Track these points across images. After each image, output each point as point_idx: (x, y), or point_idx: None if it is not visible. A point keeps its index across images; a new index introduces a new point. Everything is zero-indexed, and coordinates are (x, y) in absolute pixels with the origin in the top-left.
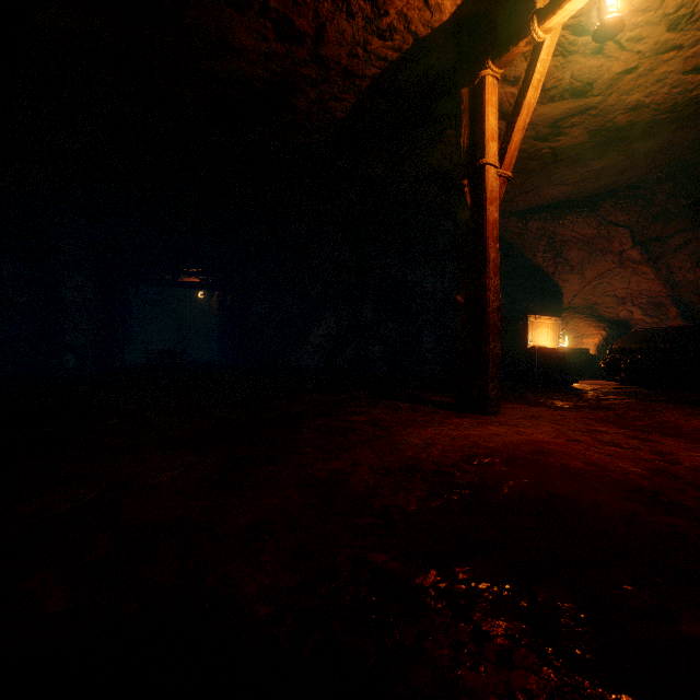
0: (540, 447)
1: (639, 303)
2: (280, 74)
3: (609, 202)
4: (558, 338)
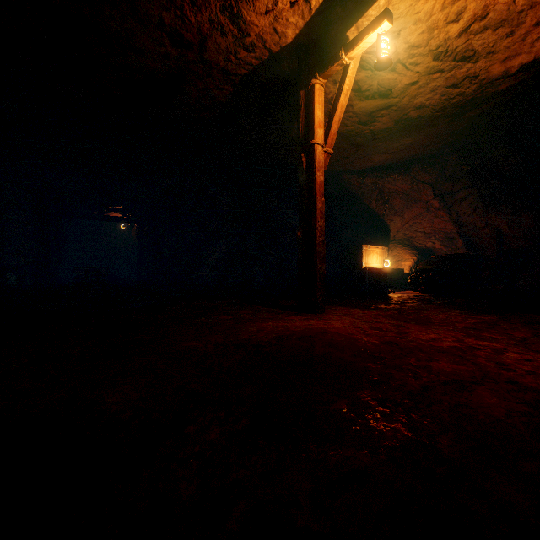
0: (325, 330)
1: (439, 237)
2: (176, 69)
3: (418, 167)
4: (383, 261)
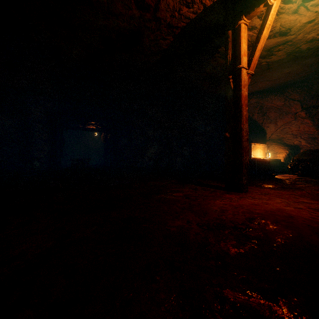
0: (287, 213)
1: (304, 137)
2: (137, 27)
3: (290, 89)
4: (266, 154)
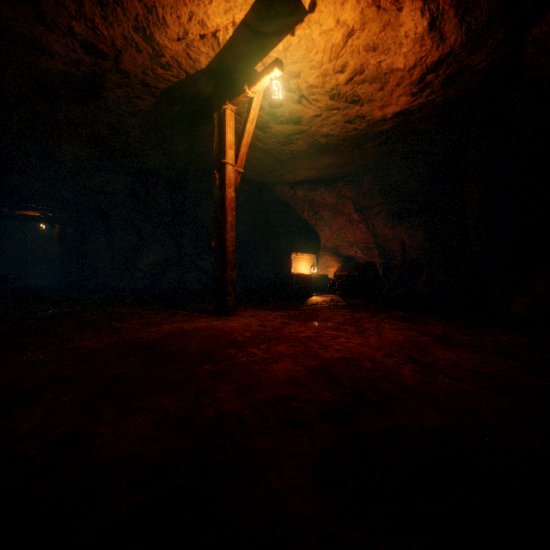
0: (212, 328)
1: (360, 246)
2: (91, 75)
3: (341, 183)
4: (311, 268)
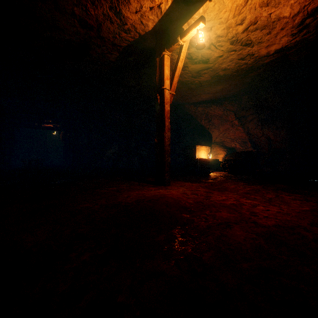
0: (165, 196)
1: (238, 141)
2: (83, 41)
3: (227, 102)
4: (208, 155)
